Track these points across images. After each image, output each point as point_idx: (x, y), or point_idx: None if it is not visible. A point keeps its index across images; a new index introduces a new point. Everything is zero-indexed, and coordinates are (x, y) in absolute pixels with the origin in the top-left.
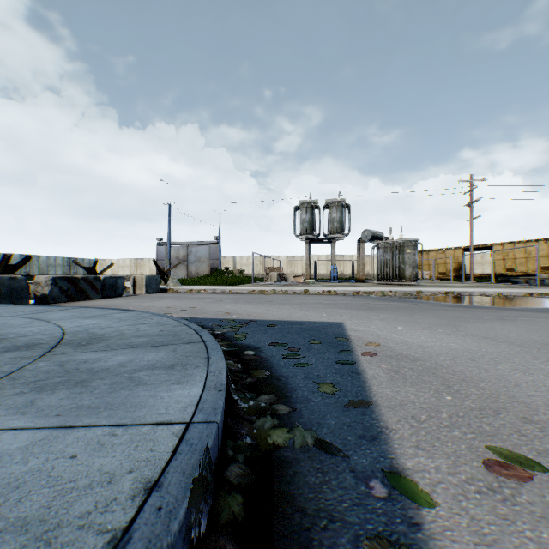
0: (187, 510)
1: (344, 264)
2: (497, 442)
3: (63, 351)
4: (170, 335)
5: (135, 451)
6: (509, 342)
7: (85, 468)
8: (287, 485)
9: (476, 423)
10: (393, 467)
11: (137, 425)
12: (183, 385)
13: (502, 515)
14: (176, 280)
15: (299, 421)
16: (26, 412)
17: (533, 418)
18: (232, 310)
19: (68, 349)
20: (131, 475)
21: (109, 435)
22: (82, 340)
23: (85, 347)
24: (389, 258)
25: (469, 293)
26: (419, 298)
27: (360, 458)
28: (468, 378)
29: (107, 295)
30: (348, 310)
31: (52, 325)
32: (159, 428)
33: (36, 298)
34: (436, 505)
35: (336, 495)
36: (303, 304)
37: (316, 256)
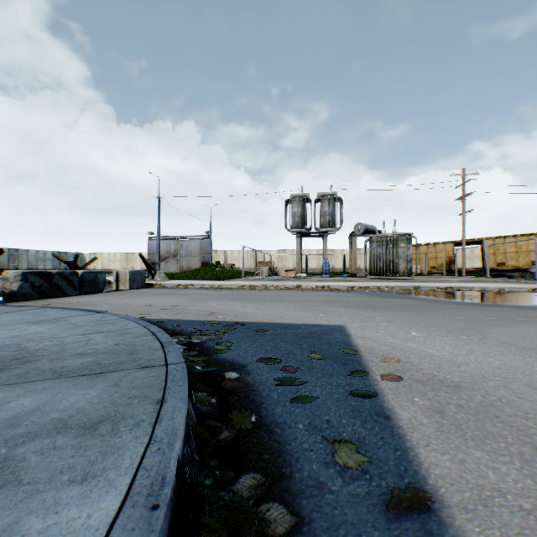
0: None
1: (335, 258)
2: None
3: None
4: (124, 353)
5: None
6: None
7: None
8: None
9: None
10: None
11: None
12: (89, 485)
13: None
14: (163, 274)
15: None
16: None
17: None
18: (217, 309)
19: None
20: None
21: None
22: None
23: None
24: (383, 252)
25: (469, 289)
26: (418, 293)
27: None
28: None
29: (86, 291)
30: (347, 308)
31: None
32: None
33: (4, 295)
34: None
35: None
36: (296, 302)
37: (307, 250)
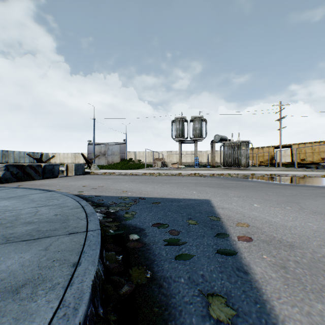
0: None
1: (202, 156)
2: None
3: None
4: (59, 221)
5: None
6: None
7: None
8: None
9: None
10: None
11: None
12: None
13: None
14: (96, 166)
15: None
16: None
17: None
18: (128, 188)
19: None
20: None
21: None
22: None
23: None
24: (231, 152)
25: (285, 175)
26: (254, 178)
27: None
28: None
29: (47, 177)
30: (211, 188)
31: None
32: None
33: None
34: None
35: None
36: (178, 184)
37: (185, 151)
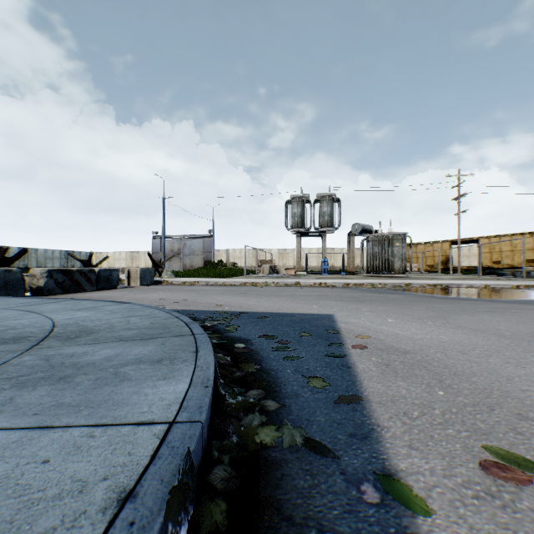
0: (163, 524)
1: (334, 257)
2: (492, 440)
3: (50, 344)
4: (160, 328)
5: (113, 455)
6: (499, 335)
7: (56, 475)
8: (274, 489)
9: (470, 420)
10: (385, 469)
11: (117, 424)
12: (169, 381)
13: (502, 523)
14: (170, 272)
15: (288, 418)
16: (3, 410)
17: (529, 414)
18: (224, 302)
19: (56, 342)
20: (105, 483)
21: (86, 436)
22: (72, 332)
23: (73, 341)
24: (379, 251)
25: (457, 285)
26: (408, 290)
27: (351, 459)
28: (460, 372)
29: (102, 287)
30: (339, 302)
31: (43, 317)
32: (141, 428)
33: (31, 290)
34: (432, 513)
35: (326, 501)
36: (294, 296)
37: (308, 249)
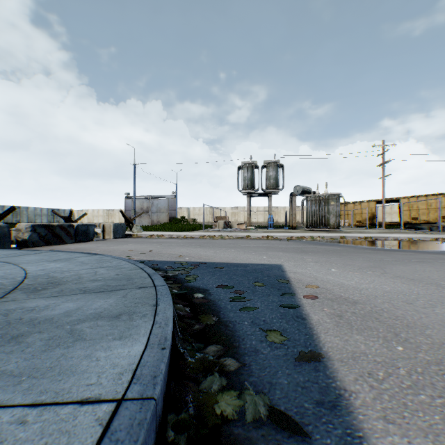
0: None
1: (278, 214)
2: None
3: (15, 297)
4: (124, 279)
5: None
6: (436, 284)
7: None
8: None
9: (439, 382)
10: None
11: (57, 403)
12: (124, 341)
13: None
14: (139, 227)
15: (249, 380)
16: None
17: None
18: (185, 253)
19: (21, 295)
20: None
21: (16, 422)
22: (40, 284)
23: (39, 293)
24: (317, 209)
25: (385, 238)
26: (343, 242)
27: (323, 437)
28: (412, 324)
29: (80, 240)
30: (285, 253)
31: (18, 269)
32: (83, 409)
33: (17, 242)
34: None
35: None
36: (246, 248)
37: (256, 207)
